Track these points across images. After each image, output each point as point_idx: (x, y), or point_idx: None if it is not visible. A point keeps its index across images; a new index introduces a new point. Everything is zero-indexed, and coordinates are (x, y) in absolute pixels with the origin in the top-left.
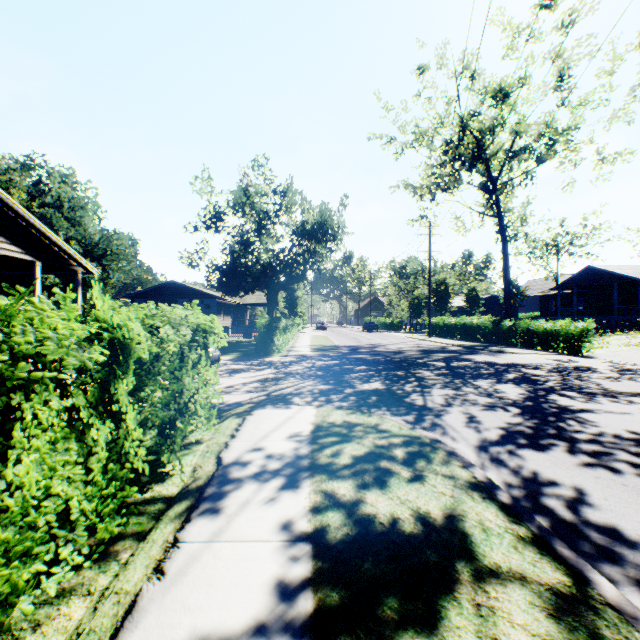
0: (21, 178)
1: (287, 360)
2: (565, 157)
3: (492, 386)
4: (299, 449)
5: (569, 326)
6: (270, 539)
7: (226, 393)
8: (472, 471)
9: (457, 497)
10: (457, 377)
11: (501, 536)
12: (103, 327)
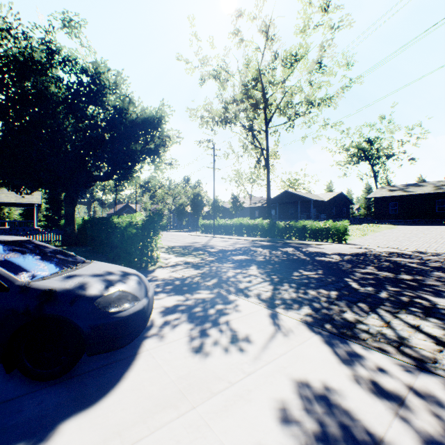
0: None
1: (195, 273)
2: (312, 118)
3: None
4: None
5: (336, 225)
6: None
7: None
8: None
9: None
10: (412, 273)
11: None
12: None
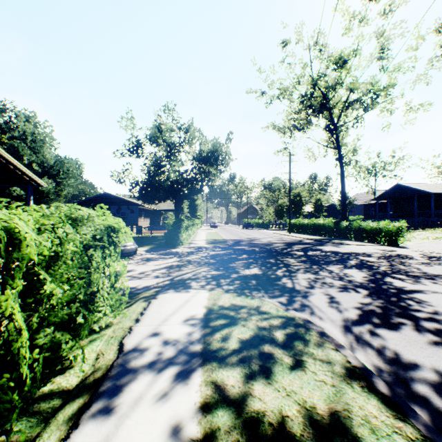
0: None
1: (188, 251)
2: (384, 107)
3: (341, 271)
4: (193, 333)
5: (389, 225)
6: None
7: (138, 278)
8: (345, 355)
9: (338, 386)
10: (314, 263)
11: (392, 439)
12: None
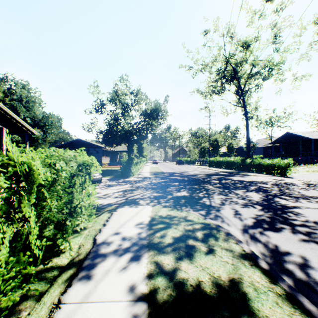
0: (0, 86)
1: (137, 179)
2: (277, 77)
3: (244, 193)
4: (142, 233)
5: (280, 162)
6: (121, 300)
7: (103, 198)
8: (242, 246)
9: (235, 265)
10: (226, 188)
11: (267, 294)
12: (10, 163)
